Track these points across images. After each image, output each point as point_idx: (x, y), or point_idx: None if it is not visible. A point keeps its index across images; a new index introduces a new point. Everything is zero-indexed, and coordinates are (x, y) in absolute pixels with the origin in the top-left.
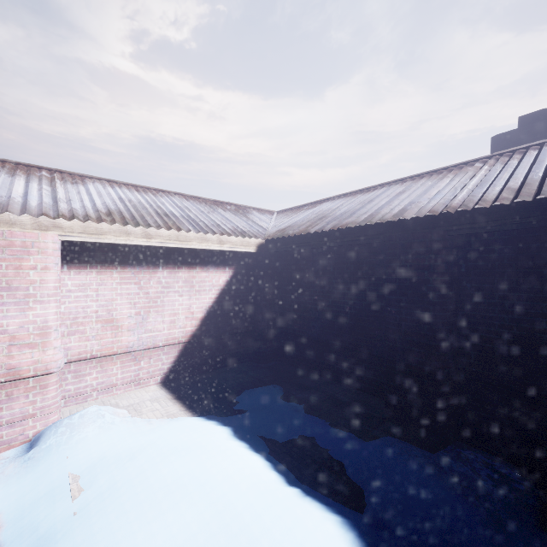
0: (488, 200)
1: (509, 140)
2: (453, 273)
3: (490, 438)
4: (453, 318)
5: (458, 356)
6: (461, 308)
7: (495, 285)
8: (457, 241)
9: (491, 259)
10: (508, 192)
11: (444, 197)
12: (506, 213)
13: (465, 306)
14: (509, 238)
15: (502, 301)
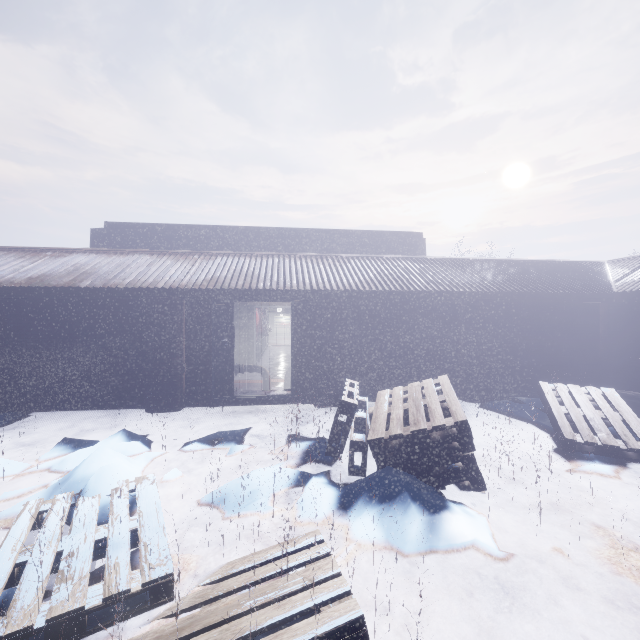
0: (15, 282)
1: (100, 234)
2: (1, 318)
3: (22, 403)
4: (1, 343)
5: (6, 365)
6: (8, 338)
7: (24, 325)
8: (6, 301)
9: (23, 312)
10: (26, 280)
11: (0, 275)
12: (20, 290)
13: (10, 337)
14: (30, 302)
15: (27, 332)
